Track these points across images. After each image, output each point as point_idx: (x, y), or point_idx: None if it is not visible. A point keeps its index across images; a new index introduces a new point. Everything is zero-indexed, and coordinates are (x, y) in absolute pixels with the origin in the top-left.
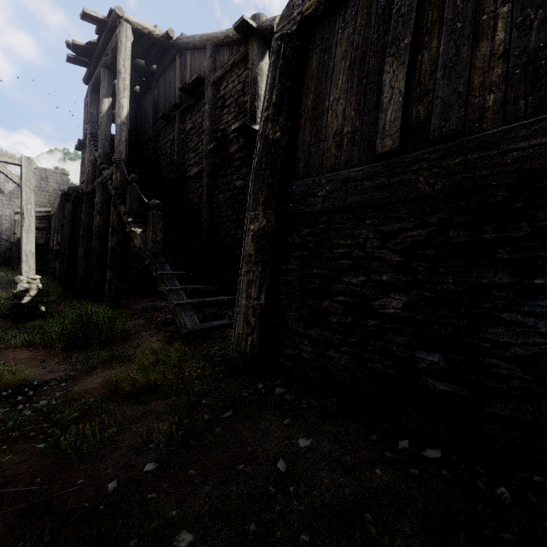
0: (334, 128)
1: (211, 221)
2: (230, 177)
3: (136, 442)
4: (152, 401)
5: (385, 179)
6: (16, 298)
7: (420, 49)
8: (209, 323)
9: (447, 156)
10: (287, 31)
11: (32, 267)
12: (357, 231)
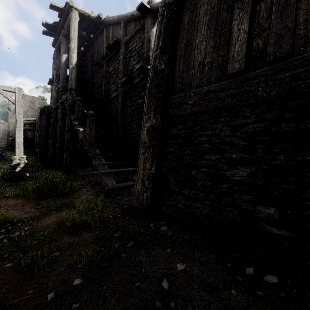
0: (199, 60)
1: (123, 124)
2: (134, 97)
3: (70, 262)
4: (83, 234)
5: (234, 91)
6: (12, 168)
7: (258, 2)
8: (122, 184)
9: (279, 72)
10: (168, 0)
11: (21, 151)
12: (214, 125)
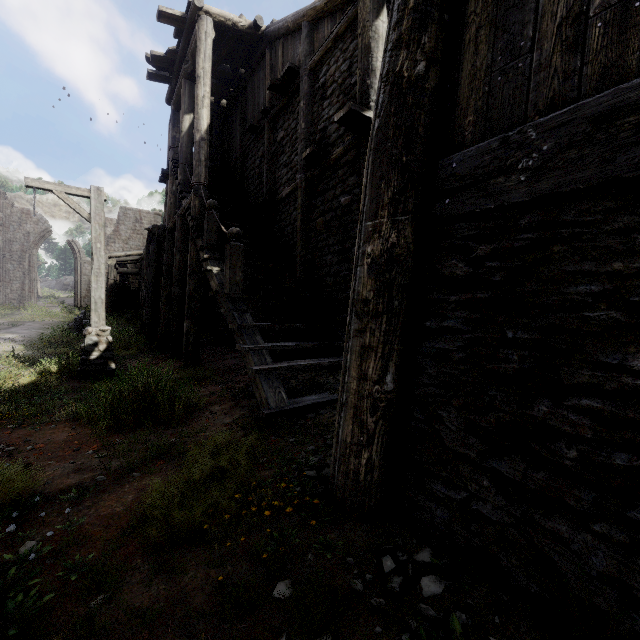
0: (559, 12)
1: (307, 255)
2: (332, 192)
3: None
4: (186, 572)
5: None
6: (84, 353)
7: None
8: (302, 399)
9: None
10: None
11: (101, 317)
12: None
